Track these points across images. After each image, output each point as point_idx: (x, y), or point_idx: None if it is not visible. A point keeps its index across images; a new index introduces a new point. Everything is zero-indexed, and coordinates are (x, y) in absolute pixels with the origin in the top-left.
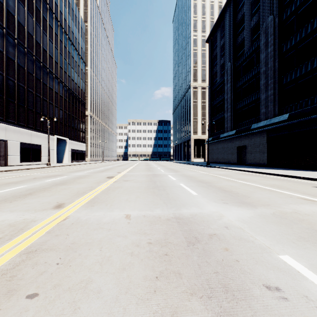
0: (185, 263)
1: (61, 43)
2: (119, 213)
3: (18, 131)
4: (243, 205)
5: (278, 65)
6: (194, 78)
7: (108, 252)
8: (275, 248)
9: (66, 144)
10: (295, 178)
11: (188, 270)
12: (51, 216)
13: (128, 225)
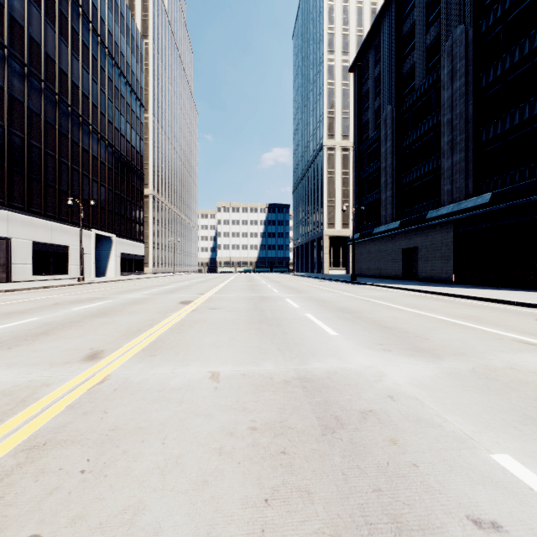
0: (319, 470)
1: (102, 73)
2: (199, 369)
3: (29, 222)
4: (419, 354)
5: (472, 110)
6: (330, 132)
7: (176, 448)
8: (483, 440)
9: (111, 245)
10: (504, 303)
11: (326, 484)
12: (78, 375)
13: (214, 392)
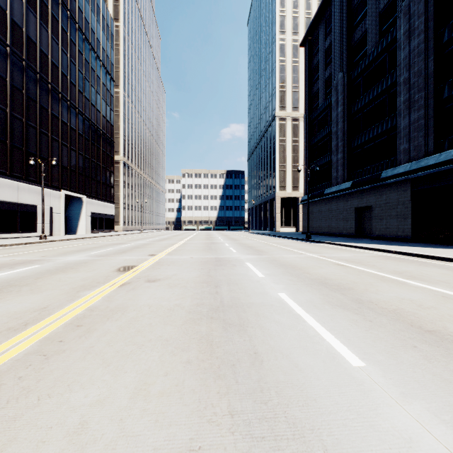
0: None
1: (73, 46)
2: None
3: None
4: None
5: (433, 66)
6: (281, 104)
7: None
8: None
9: (81, 205)
10: None
11: None
12: None
13: None
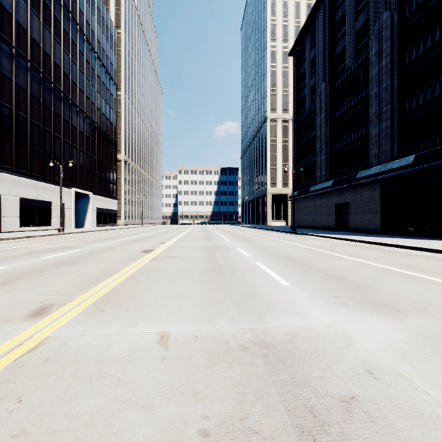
0: None
1: (81, 56)
2: (148, 329)
3: (16, 181)
4: (379, 308)
5: (397, 84)
6: (272, 107)
7: None
8: None
9: (88, 201)
10: (434, 252)
11: None
12: (12, 337)
13: (160, 365)
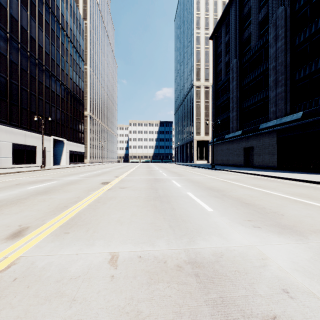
0: None
1: (58, 40)
2: (102, 250)
3: (10, 131)
4: (284, 231)
5: (289, 60)
6: (197, 77)
7: None
8: None
9: (63, 146)
10: (319, 184)
11: None
12: None
13: (109, 284)
